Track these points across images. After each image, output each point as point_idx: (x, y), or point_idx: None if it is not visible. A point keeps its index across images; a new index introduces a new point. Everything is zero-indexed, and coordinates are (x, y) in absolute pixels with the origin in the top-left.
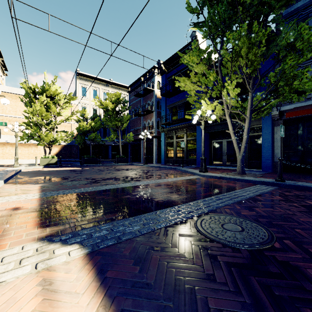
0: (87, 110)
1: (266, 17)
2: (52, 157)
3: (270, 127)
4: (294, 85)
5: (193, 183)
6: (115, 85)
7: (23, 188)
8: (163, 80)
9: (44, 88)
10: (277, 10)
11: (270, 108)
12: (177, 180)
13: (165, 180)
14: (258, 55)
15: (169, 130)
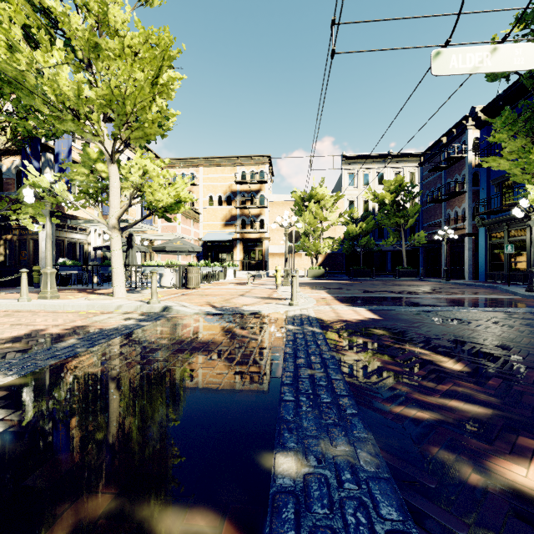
0: (356, 209)
1: None
2: (319, 268)
3: None
4: None
5: (488, 300)
6: (396, 157)
7: (314, 291)
8: (483, 137)
9: (312, 194)
10: None
11: None
12: (470, 297)
13: (452, 296)
14: None
15: (494, 222)
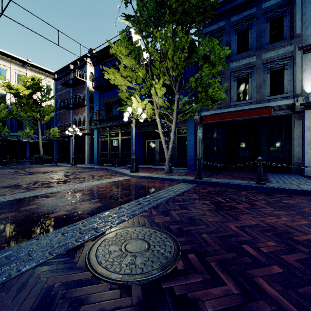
0: None
1: (189, 27)
2: None
3: (194, 130)
4: (209, 92)
5: (119, 186)
6: (35, 67)
7: None
8: (96, 72)
9: None
10: (197, 23)
11: (193, 112)
12: (102, 183)
13: (87, 183)
14: (182, 60)
15: (103, 127)
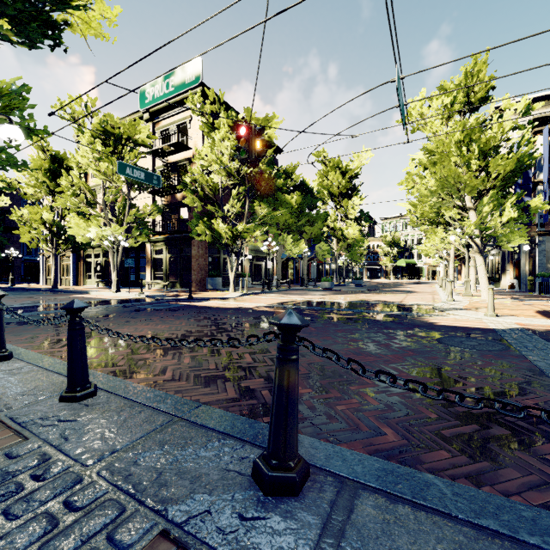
0: None
1: None
2: None
3: None
4: None
5: None
6: None
7: None
8: None
9: None
10: None
11: None
12: None
13: None
14: None
15: None
